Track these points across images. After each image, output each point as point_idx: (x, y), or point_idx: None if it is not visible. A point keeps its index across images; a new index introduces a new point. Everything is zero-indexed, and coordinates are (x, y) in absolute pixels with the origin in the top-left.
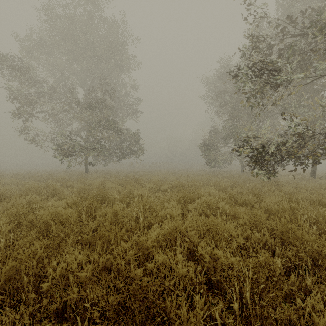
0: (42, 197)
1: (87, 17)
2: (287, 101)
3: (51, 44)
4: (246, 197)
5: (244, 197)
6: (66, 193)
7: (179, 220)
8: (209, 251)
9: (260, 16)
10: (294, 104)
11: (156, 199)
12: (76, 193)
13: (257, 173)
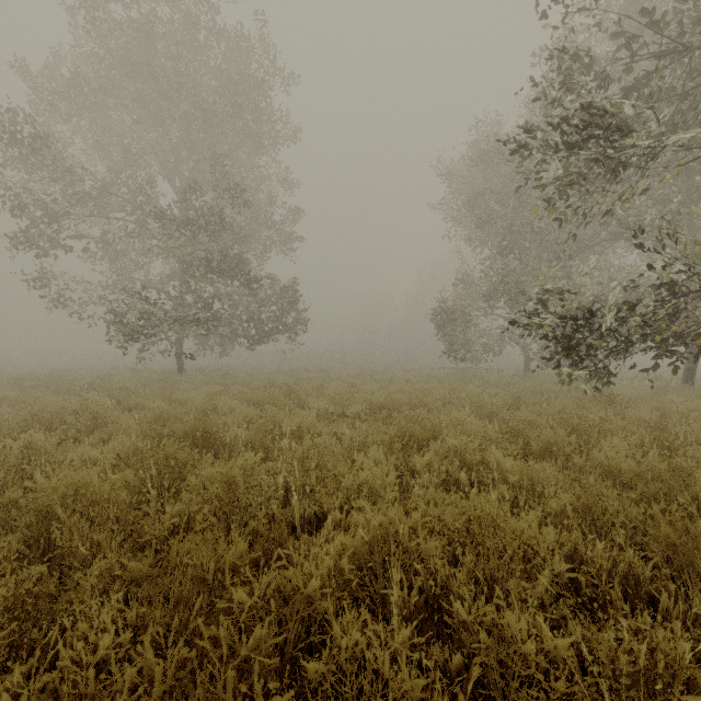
0: (64, 435)
1: (182, 25)
2: (632, 211)
3: (100, 86)
4: (552, 437)
5: (547, 436)
6: (126, 425)
7: (394, 509)
8: (486, 618)
9: (579, 8)
10: (650, 217)
11: (335, 440)
12: (144, 426)
13: (572, 378)
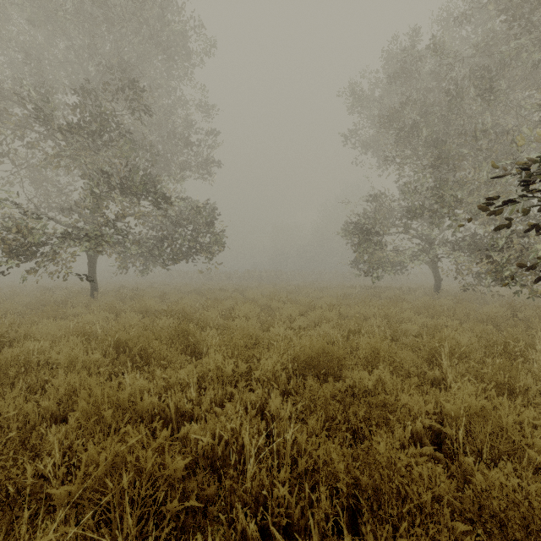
0: None
1: None
2: None
3: None
4: None
5: None
6: None
7: None
8: None
9: None
10: None
11: None
12: None
13: None
